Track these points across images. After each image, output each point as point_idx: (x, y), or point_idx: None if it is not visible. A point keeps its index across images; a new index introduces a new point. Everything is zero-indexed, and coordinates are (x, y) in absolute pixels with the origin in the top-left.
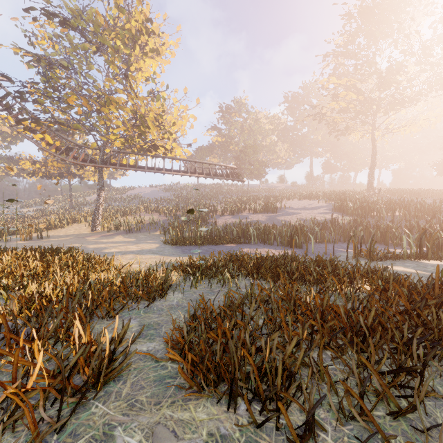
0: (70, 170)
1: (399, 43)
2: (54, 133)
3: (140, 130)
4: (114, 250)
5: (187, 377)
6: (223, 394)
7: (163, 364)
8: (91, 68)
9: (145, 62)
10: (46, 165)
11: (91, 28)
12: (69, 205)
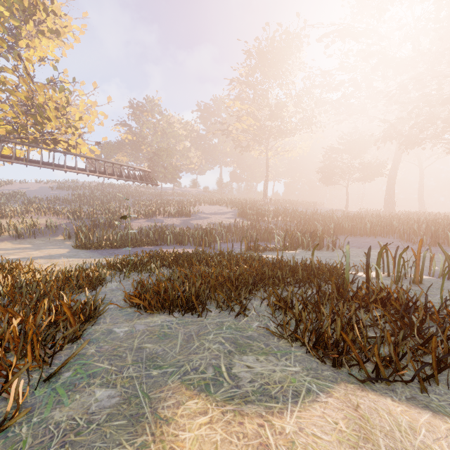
0: None
1: (283, 86)
2: None
3: (36, 120)
4: (14, 256)
5: (147, 305)
6: (166, 310)
7: (125, 310)
8: None
9: (40, 41)
10: None
11: None
12: None
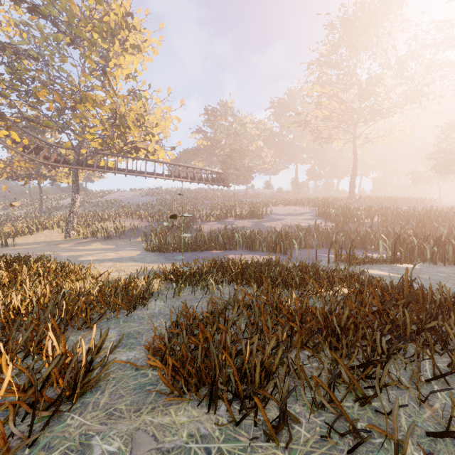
0: (41, 171)
1: (377, 56)
2: (21, 130)
3: (120, 130)
4: (91, 258)
5: (168, 382)
6: (204, 397)
7: (144, 372)
8: (65, 61)
9: (125, 58)
10: (11, 164)
11: (64, 17)
12: (39, 209)
